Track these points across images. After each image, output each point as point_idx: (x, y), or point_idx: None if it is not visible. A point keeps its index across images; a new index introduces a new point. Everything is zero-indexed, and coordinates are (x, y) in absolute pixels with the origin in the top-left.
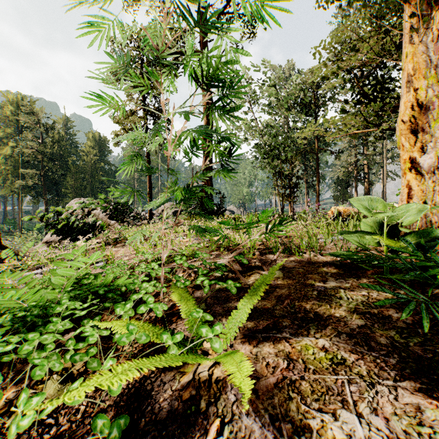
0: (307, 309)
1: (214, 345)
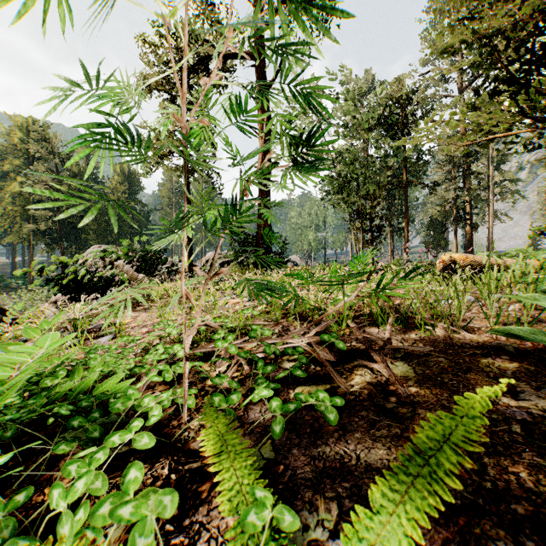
0: (528, 485)
1: None
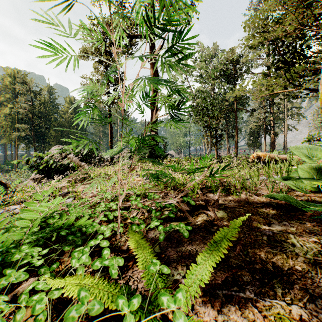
0: (263, 258)
1: (177, 321)
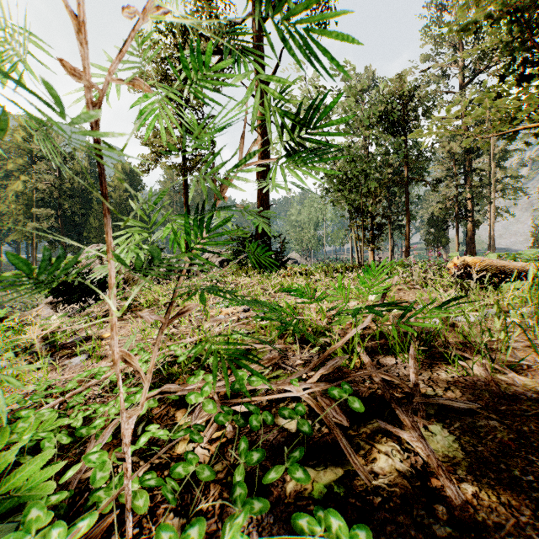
0: None
1: None
